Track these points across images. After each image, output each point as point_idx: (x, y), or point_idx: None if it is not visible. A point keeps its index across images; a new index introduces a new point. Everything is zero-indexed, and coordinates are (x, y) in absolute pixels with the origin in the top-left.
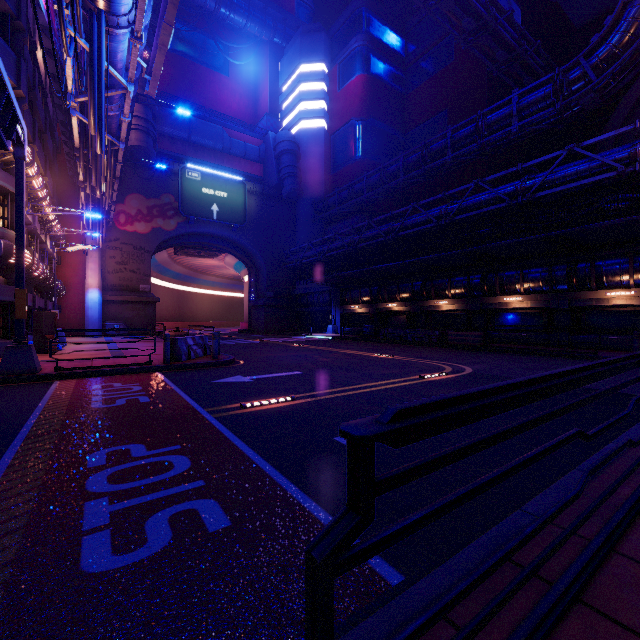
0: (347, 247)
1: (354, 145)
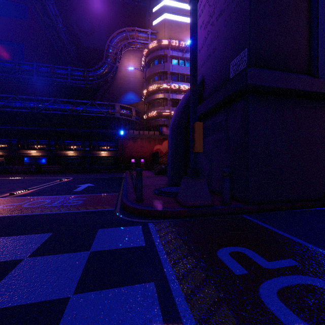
0: None
1: None
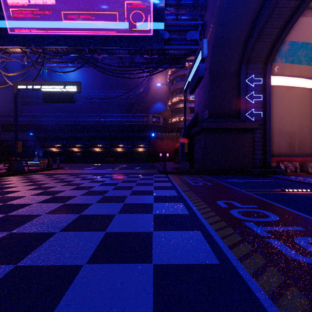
0: (51, 122)
1: (44, 71)
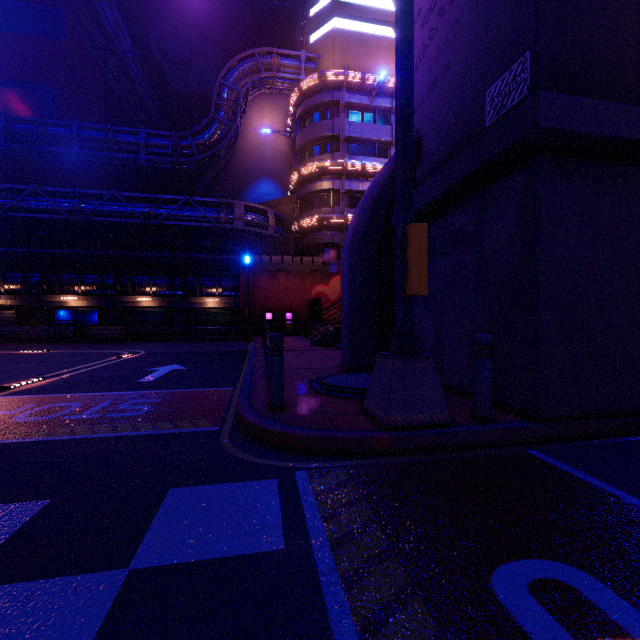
0: None
1: None
